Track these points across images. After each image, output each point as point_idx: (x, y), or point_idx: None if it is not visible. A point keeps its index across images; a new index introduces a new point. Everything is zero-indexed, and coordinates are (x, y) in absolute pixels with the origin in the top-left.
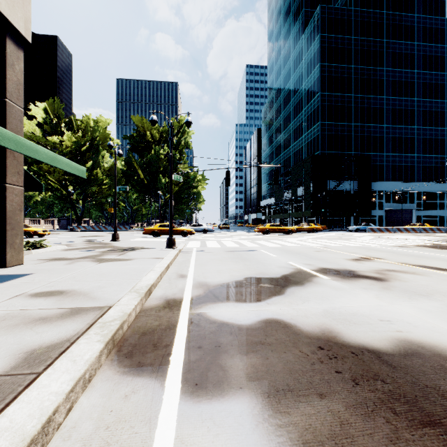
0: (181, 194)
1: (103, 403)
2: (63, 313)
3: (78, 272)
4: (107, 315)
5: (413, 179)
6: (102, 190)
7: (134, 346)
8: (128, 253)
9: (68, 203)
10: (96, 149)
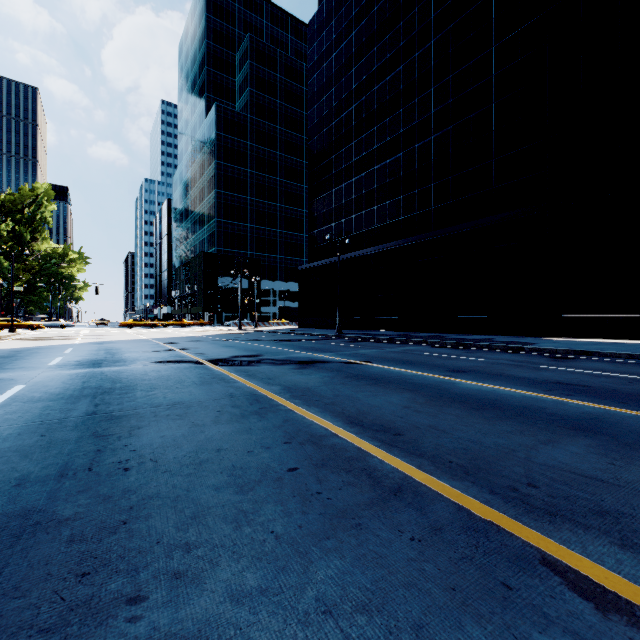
0: (36, 282)
1: None
2: None
3: None
4: None
5: None
6: None
7: None
8: None
9: None
10: None
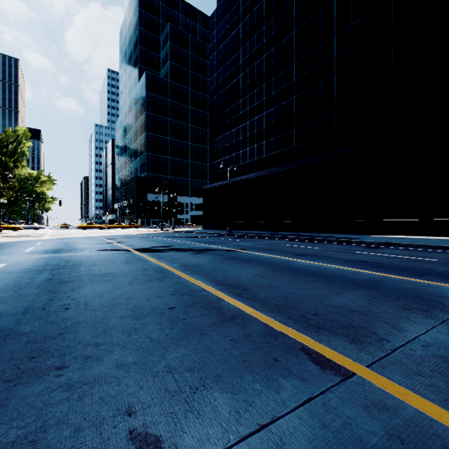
0: (17, 197)
1: None
2: None
3: None
4: None
5: None
6: None
7: None
8: None
9: None
10: None
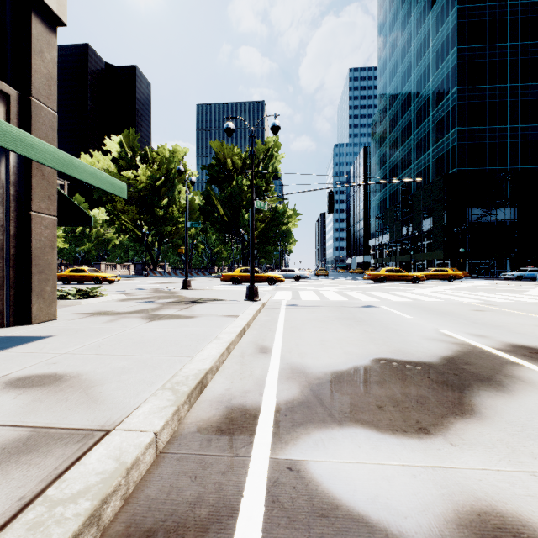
0: (267, 233)
1: None
2: (7, 446)
3: (111, 337)
4: (80, 467)
5: None
6: (178, 230)
7: None
8: (194, 307)
9: (143, 246)
10: (172, 184)
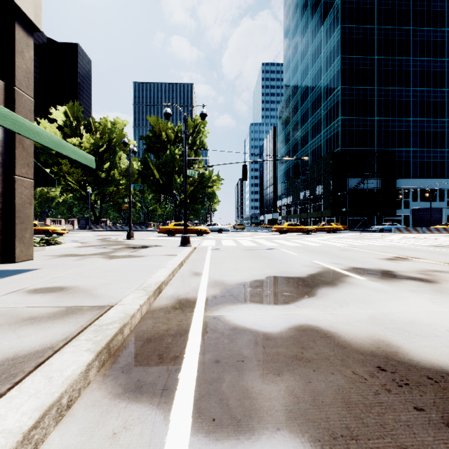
0: (196, 194)
1: (81, 445)
2: (57, 313)
3: (86, 268)
4: (106, 316)
5: (443, 175)
6: (119, 190)
7: (135, 356)
8: (141, 250)
9: (86, 204)
10: (113, 150)
